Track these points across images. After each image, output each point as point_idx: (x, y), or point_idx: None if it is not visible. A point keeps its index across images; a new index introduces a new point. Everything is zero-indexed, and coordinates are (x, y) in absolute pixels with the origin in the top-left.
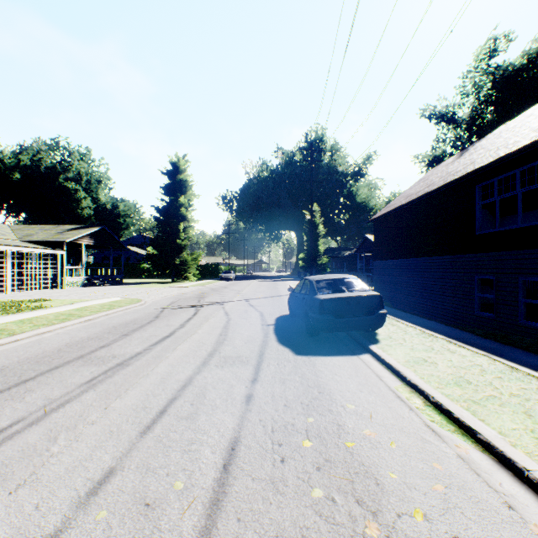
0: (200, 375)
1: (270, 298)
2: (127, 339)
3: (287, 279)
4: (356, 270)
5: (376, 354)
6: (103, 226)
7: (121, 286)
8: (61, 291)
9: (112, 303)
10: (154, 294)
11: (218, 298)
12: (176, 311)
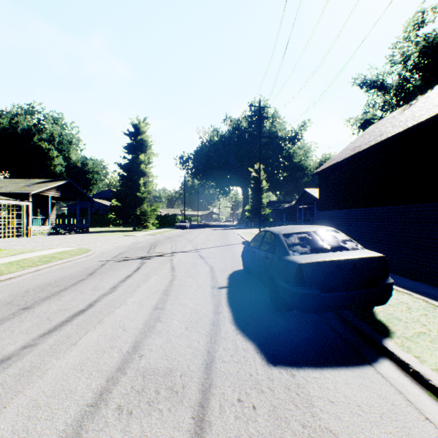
0: None
1: (220, 247)
2: (20, 317)
3: (235, 228)
4: (294, 220)
5: (410, 367)
6: (69, 180)
7: (85, 234)
8: (24, 239)
9: (56, 254)
10: (108, 243)
11: (168, 248)
12: (118, 265)
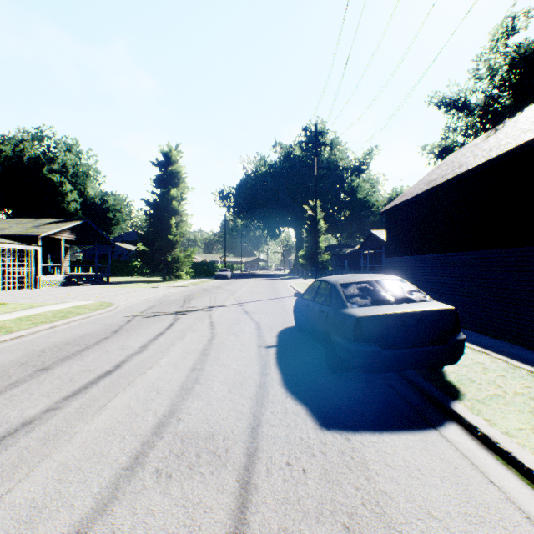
0: (104, 521)
1: (269, 300)
2: (38, 379)
3: (287, 277)
4: (358, 268)
5: (478, 431)
6: (86, 220)
7: (105, 285)
8: (32, 291)
9: (73, 308)
10: (133, 296)
11: (206, 302)
12: (147, 321)
